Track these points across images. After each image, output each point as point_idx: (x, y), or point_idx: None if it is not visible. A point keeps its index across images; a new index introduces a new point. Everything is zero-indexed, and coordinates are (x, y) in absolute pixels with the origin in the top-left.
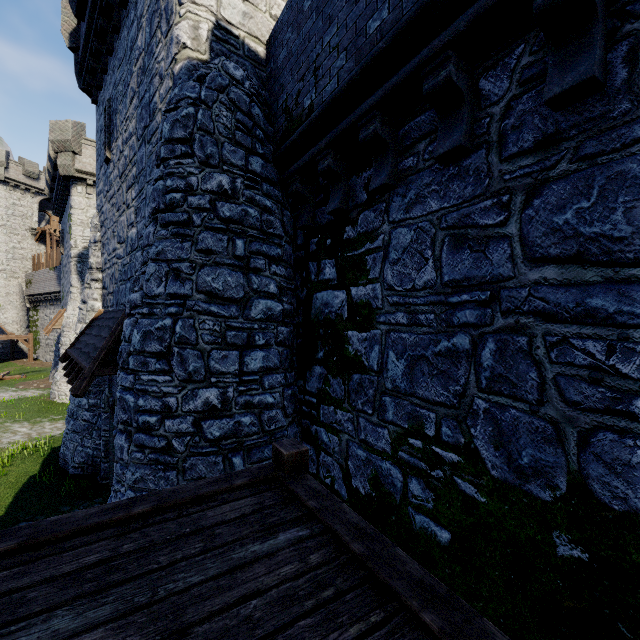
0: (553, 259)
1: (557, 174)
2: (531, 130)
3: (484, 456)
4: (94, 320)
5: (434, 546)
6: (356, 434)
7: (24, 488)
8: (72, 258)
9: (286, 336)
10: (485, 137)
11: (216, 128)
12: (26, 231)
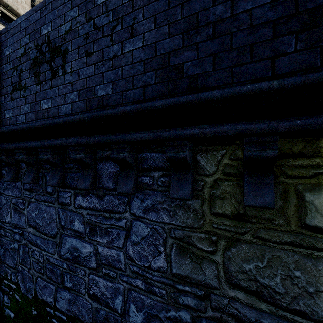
0: (32, 226)
1: (33, 201)
2: (29, 184)
3: (20, 286)
4: None
5: (10, 320)
6: None
7: None
8: None
9: None
10: (21, 178)
11: None
12: None
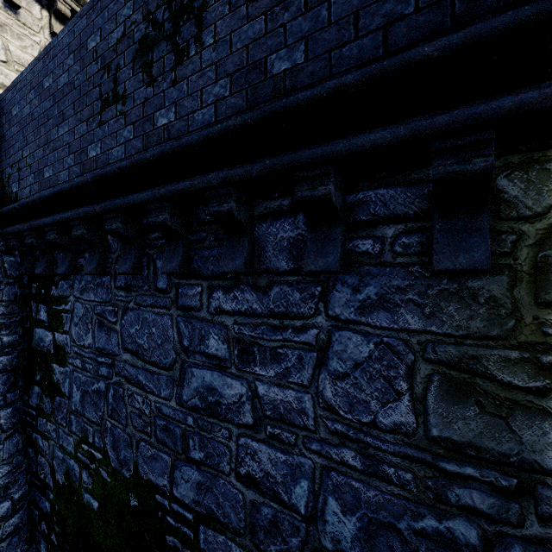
0: (130, 351)
1: (131, 307)
2: (124, 278)
3: (110, 455)
4: None
5: (92, 512)
6: (58, 440)
7: None
8: None
9: (7, 363)
10: (110, 269)
11: None
12: None
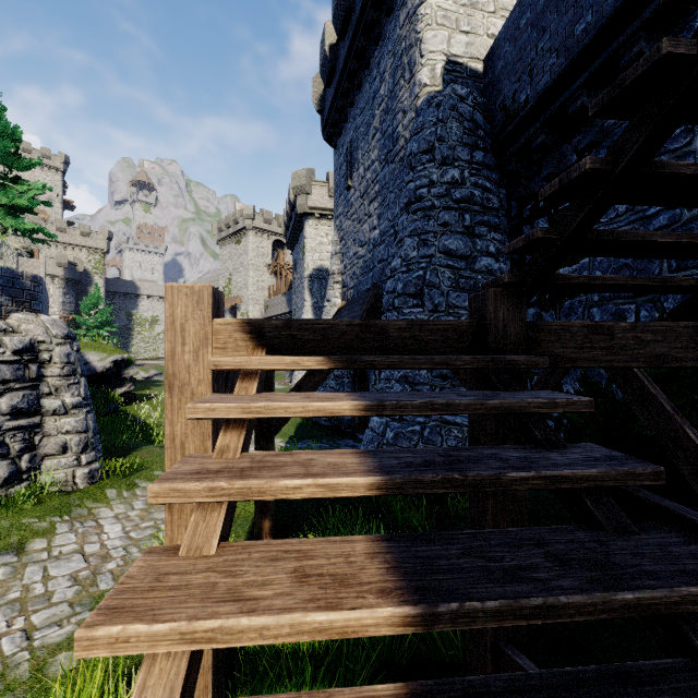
0: None
1: None
2: None
3: None
4: (339, 310)
5: None
6: None
7: (299, 427)
8: (305, 278)
9: None
10: None
11: (450, 137)
12: (264, 267)
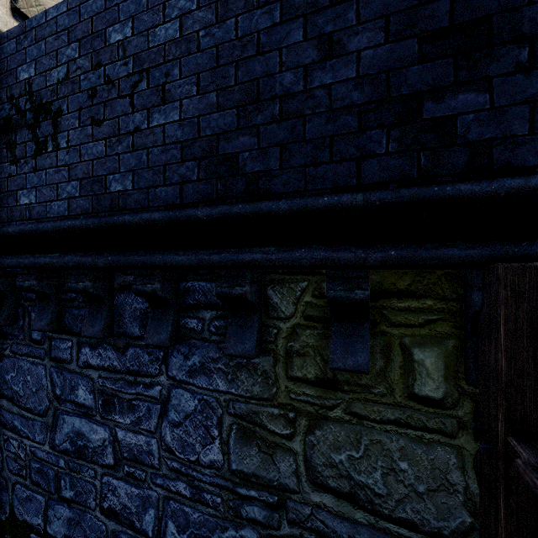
0: (6, 396)
1: (7, 354)
2: None
3: None
4: None
5: None
6: None
7: None
8: None
9: None
10: None
11: None
12: None
